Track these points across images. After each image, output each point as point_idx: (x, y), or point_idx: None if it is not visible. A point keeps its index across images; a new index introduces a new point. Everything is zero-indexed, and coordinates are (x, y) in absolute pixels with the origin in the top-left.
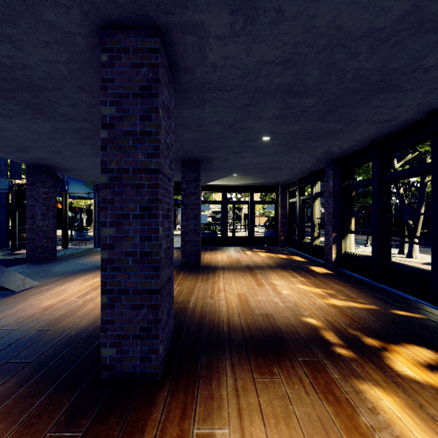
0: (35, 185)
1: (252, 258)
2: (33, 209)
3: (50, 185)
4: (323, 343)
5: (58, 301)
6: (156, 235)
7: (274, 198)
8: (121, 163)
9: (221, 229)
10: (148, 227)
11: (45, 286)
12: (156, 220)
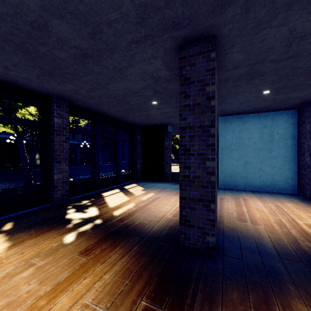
0: None
1: None
2: None
3: None
4: (98, 225)
5: None
6: None
7: None
8: None
9: None
10: None
11: None
12: None
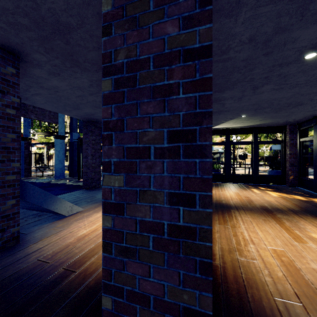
0: (87, 134)
1: (264, 197)
2: (86, 151)
3: (96, 134)
4: None
5: (91, 231)
6: (203, 192)
7: (276, 139)
8: (134, 51)
9: (224, 167)
10: (185, 175)
11: (87, 212)
12: (203, 159)
